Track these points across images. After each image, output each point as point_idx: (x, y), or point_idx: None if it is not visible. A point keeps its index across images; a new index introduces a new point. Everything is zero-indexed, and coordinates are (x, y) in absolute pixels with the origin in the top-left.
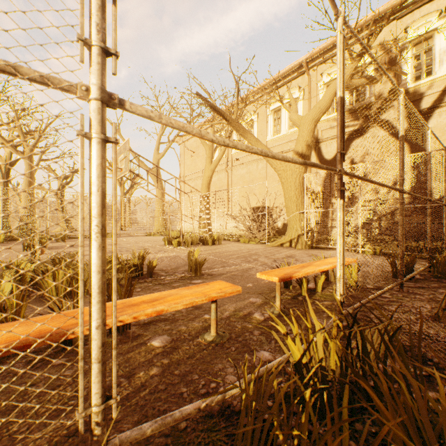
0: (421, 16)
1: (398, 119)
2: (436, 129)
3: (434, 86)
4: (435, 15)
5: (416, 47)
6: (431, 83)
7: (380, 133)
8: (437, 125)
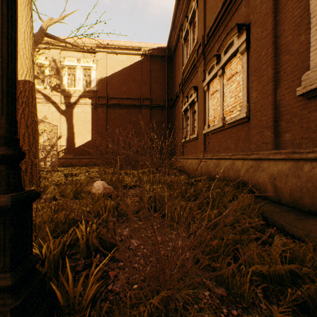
0: (71, 56)
1: (61, 103)
2: (77, 114)
3: (76, 93)
4: (76, 60)
5: (71, 69)
6: (75, 91)
7: (53, 108)
8: (78, 112)
